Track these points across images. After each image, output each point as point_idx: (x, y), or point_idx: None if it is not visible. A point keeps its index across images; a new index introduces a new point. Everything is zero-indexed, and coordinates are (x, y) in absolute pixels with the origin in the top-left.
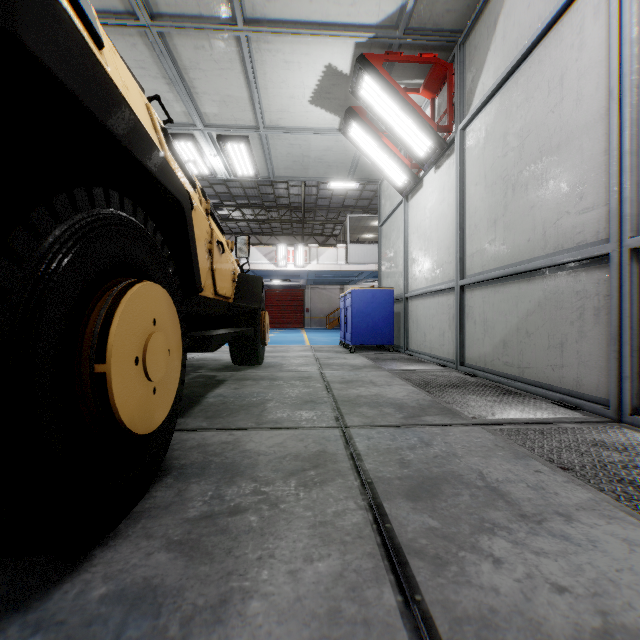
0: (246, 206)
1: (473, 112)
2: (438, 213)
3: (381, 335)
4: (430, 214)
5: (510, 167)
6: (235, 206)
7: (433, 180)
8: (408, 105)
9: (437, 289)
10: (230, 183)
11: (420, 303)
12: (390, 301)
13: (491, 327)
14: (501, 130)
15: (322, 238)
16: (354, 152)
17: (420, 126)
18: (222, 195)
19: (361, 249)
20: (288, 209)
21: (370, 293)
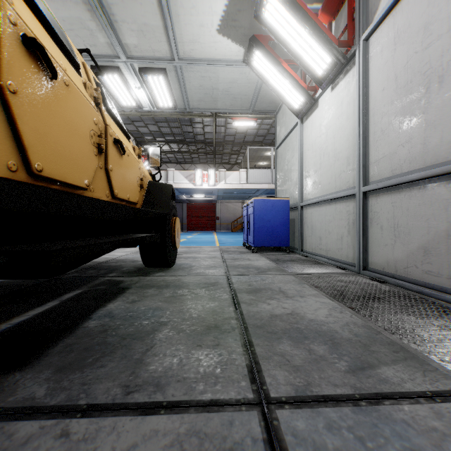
0: (172, 141)
1: (381, 16)
2: (335, 127)
3: (279, 238)
4: (326, 130)
5: (434, 58)
6: (164, 141)
7: (329, 98)
8: (310, 21)
9: (335, 197)
10: (160, 124)
11: (315, 210)
12: (287, 209)
13: (405, 233)
14: (420, 22)
15: (228, 166)
16: (255, 84)
17: (322, 41)
18: (154, 133)
19: (258, 172)
20: (203, 144)
21: (270, 202)
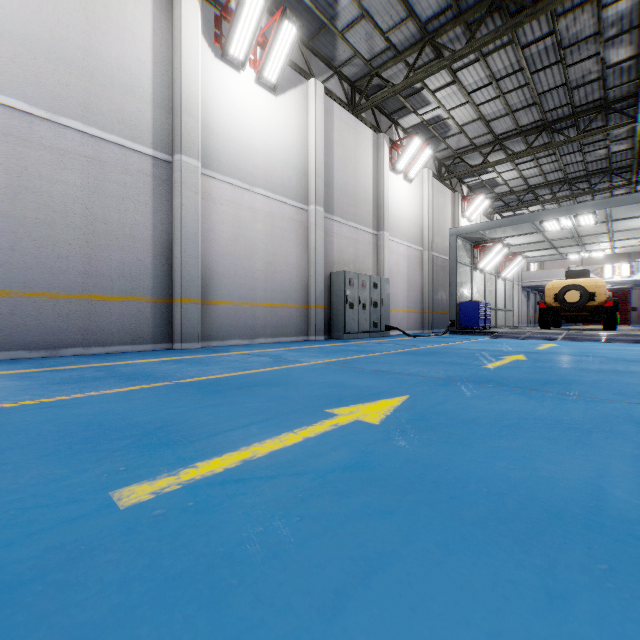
0: None
1: None
2: None
3: None
4: None
5: None
6: None
7: None
8: None
9: None
10: None
11: None
12: None
13: None
14: None
15: None
16: None
17: None
18: None
19: None
20: None
21: None
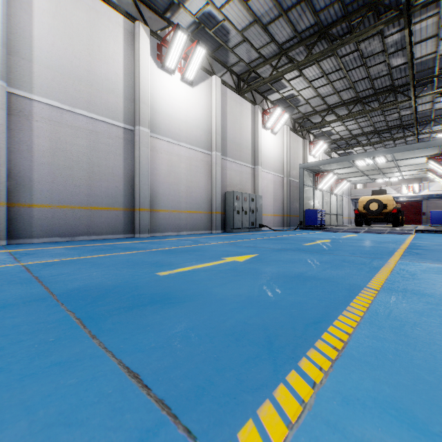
0: None
1: None
2: None
3: (440, 222)
4: None
5: None
6: None
7: None
8: (439, 177)
9: None
10: None
11: None
12: None
13: None
14: None
15: None
16: None
17: None
18: None
19: None
20: None
21: (436, 211)
